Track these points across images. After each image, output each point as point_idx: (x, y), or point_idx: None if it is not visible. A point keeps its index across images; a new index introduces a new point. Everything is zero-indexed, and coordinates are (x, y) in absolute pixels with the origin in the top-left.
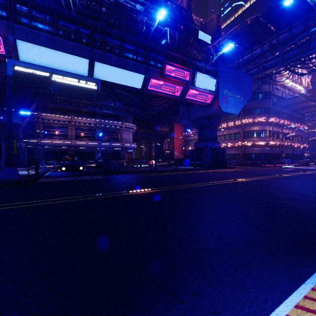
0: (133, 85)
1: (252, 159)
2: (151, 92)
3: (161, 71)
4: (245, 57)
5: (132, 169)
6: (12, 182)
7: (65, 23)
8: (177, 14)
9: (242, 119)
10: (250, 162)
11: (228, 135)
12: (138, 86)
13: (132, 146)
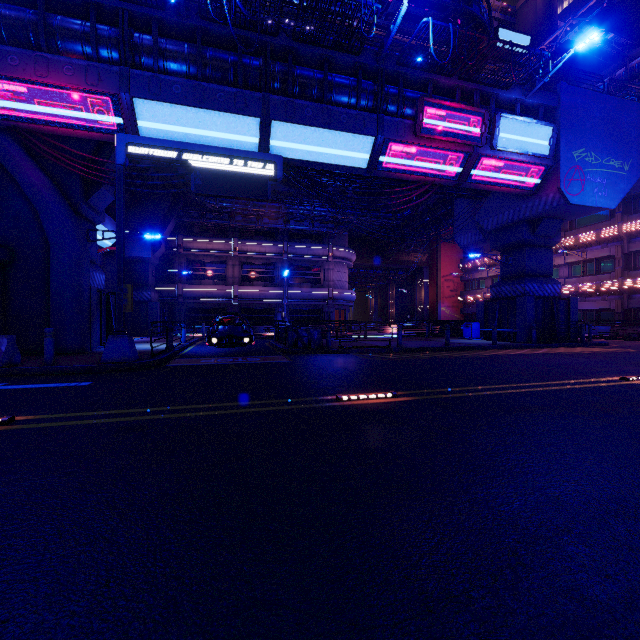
0: (349, 163)
1: None
2: (389, 174)
3: (412, 124)
4: (634, 62)
5: (347, 344)
6: (122, 365)
7: (216, 52)
8: None
9: (621, 223)
10: None
11: (579, 263)
12: (359, 164)
13: (348, 295)
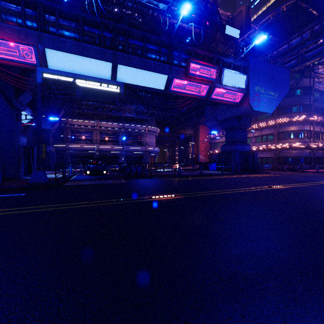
0: (155, 87)
1: (288, 163)
2: (174, 93)
3: (185, 70)
4: (280, 49)
5: (154, 173)
6: (40, 185)
7: (89, 28)
8: (203, 9)
9: (276, 119)
10: (286, 167)
11: (259, 136)
12: (160, 87)
13: (155, 150)
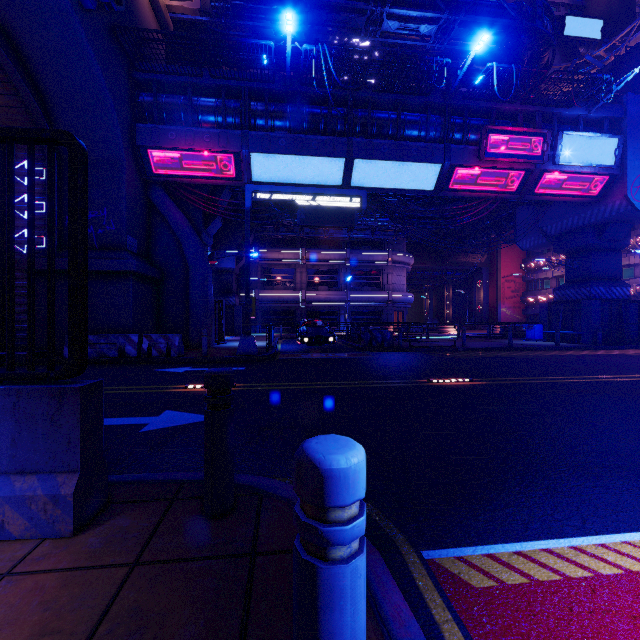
0: (418, 187)
1: None
2: (454, 193)
3: (476, 149)
4: None
5: (413, 343)
6: (253, 357)
7: (311, 109)
8: (512, 13)
9: None
10: None
11: None
12: (427, 187)
13: (406, 298)
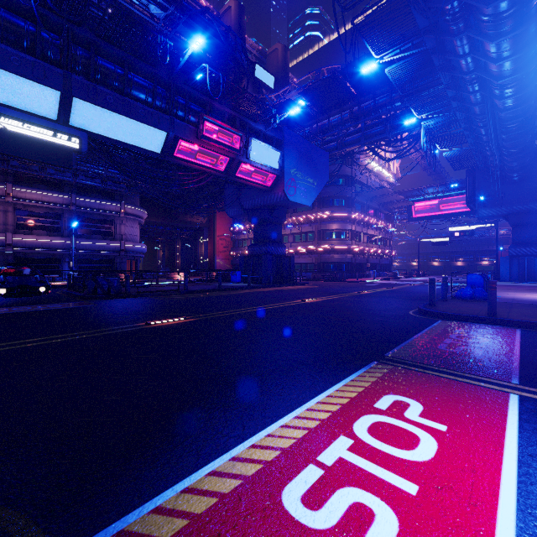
0: (146, 146)
1: (329, 271)
2: (178, 161)
3: (195, 130)
4: (321, 123)
5: (143, 289)
6: None
7: (9, 15)
8: (222, 38)
9: (317, 212)
10: (327, 275)
11: (298, 234)
12: (155, 149)
13: (140, 248)
